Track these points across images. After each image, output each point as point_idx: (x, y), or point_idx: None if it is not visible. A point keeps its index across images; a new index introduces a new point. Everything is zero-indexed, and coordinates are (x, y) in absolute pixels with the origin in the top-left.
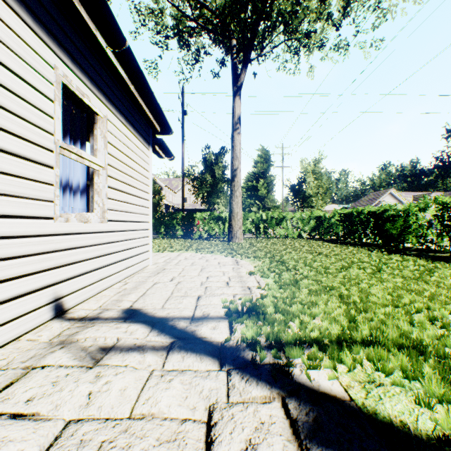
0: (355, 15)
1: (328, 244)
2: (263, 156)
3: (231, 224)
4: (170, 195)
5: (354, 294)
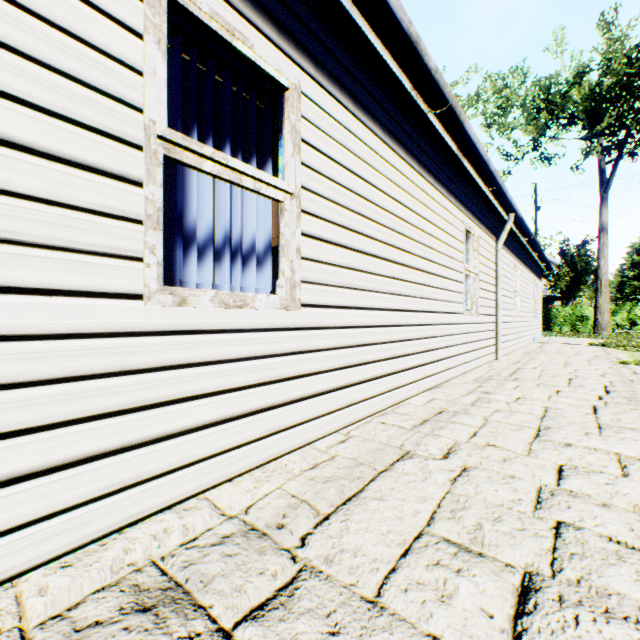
0: None
1: None
2: None
3: (596, 318)
4: None
5: None
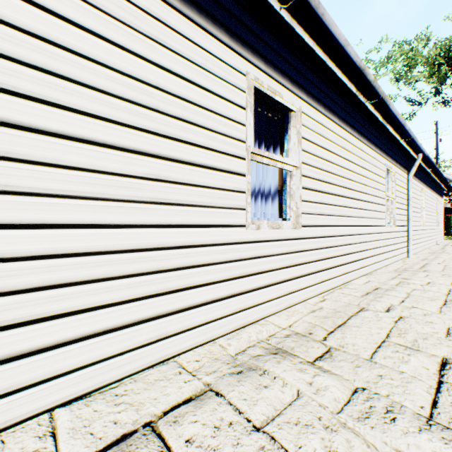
0: None
1: None
2: None
3: None
4: None
5: None
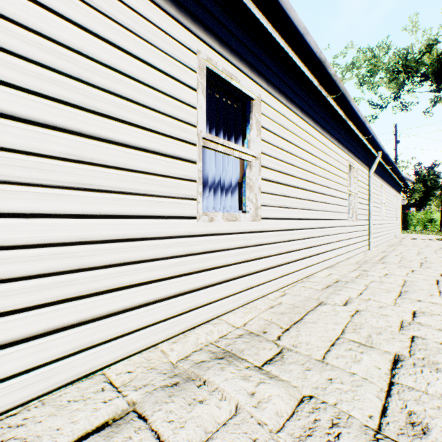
0: None
1: None
2: None
3: (441, 220)
4: None
5: None
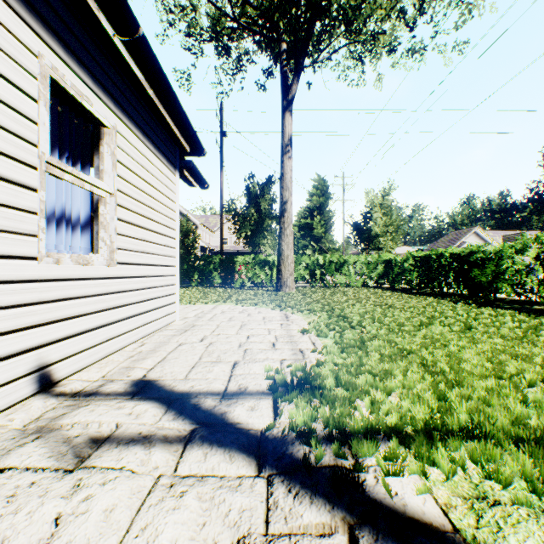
0: (433, 12)
1: (401, 294)
2: (320, 188)
3: (280, 270)
4: (206, 235)
5: (441, 360)
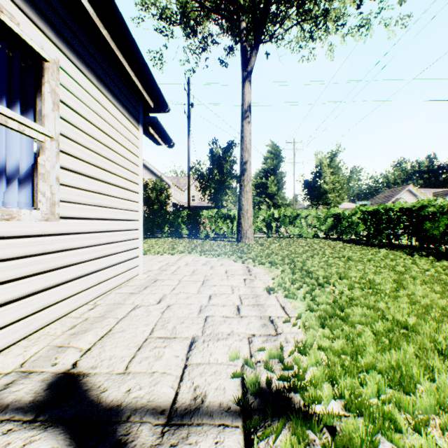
0: None
1: (352, 245)
2: (273, 152)
3: (240, 222)
4: (177, 193)
5: None
